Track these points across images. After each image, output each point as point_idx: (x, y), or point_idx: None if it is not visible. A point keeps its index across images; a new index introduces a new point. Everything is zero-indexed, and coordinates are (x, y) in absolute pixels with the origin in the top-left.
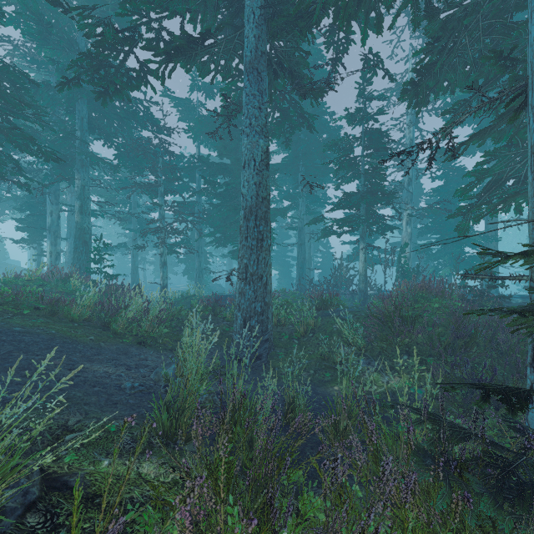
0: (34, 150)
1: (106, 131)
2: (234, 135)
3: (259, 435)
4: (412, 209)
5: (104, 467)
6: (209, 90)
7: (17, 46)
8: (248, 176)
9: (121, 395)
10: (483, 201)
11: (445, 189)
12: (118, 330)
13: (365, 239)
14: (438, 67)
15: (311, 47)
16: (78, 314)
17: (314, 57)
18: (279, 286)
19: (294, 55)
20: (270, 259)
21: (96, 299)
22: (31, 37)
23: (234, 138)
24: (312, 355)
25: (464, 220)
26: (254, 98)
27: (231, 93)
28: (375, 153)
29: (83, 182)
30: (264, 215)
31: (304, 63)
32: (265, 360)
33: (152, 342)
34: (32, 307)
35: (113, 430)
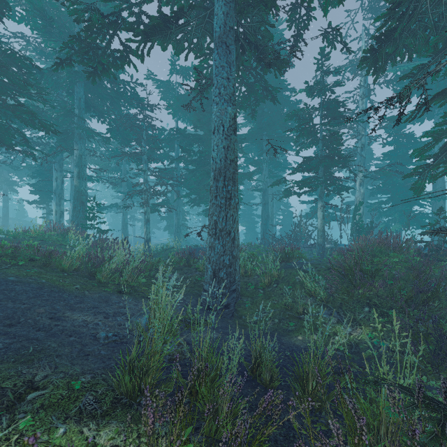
0: (37, 124)
1: (99, 109)
2: (207, 110)
3: (225, 401)
4: (365, 171)
5: (58, 437)
6: (186, 73)
7: (28, 41)
8: (217, 141)
9: (94, 346)
10: (440, 161)
11: (395, 154)
12: (101, 280)
13: (323, 199)
14: (398, 32)
15: (274, 32)
16: (67, 265)
17: (276, 40)
18: (246, 240)
19: (259, 29)
20: (238, 216)
21: (89, 251)
22: (37, 31)
23: (207, 113)
24: (276, 305)
25: (420, 179)
26: (223, 70)
27: (203, 70)
28: (332, 121)
29: (81, 152)
30: (231, 176)
31: (269, 36)
32: (233, 308)
33: (132, 290)
34: (27, 259)
35: (78, 388)
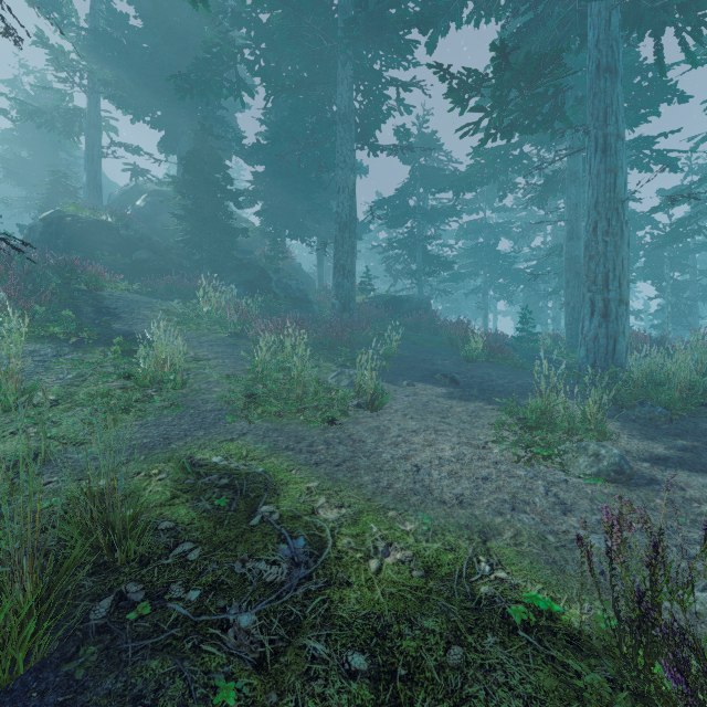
0: None
1: None
2: None
3: None
4: None
5: None
6: None
7: None
8: None
9: None
10: None
11: None
12: None
13: None
14: None
15: None
16: None
17: None
18: None
19: None
20: None
21: None
22: None
23: None
24: None
25: None
26: None
27: None
28: None
29: None
30: None
31: None
32: None
33: None
34: None
35: None
